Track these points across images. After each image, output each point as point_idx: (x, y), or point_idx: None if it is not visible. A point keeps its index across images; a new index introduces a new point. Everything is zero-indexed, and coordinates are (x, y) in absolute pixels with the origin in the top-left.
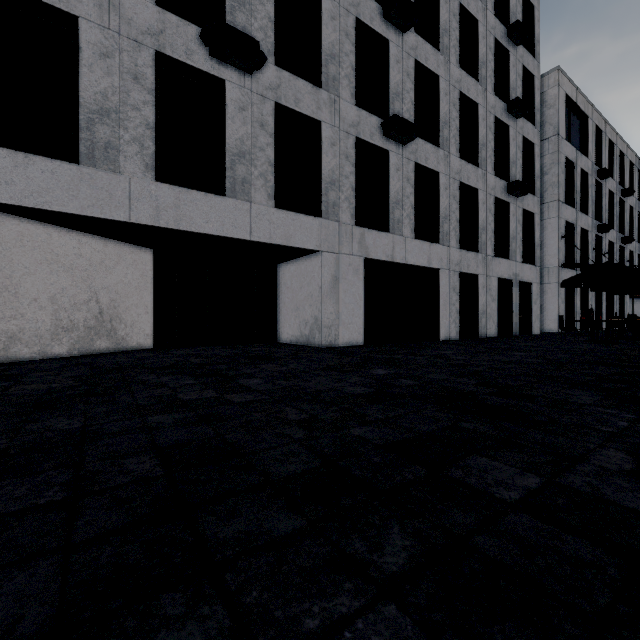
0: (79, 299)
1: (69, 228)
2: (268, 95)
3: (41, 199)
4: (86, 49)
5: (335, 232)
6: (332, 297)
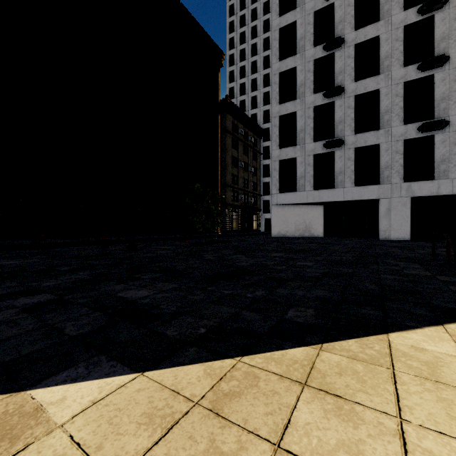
0: (300, 222)
1: (298, 205)
2: (351, 147)
3: (290, 201)
4: (298, 164)
5: (388, 189)
6: (386, 218)
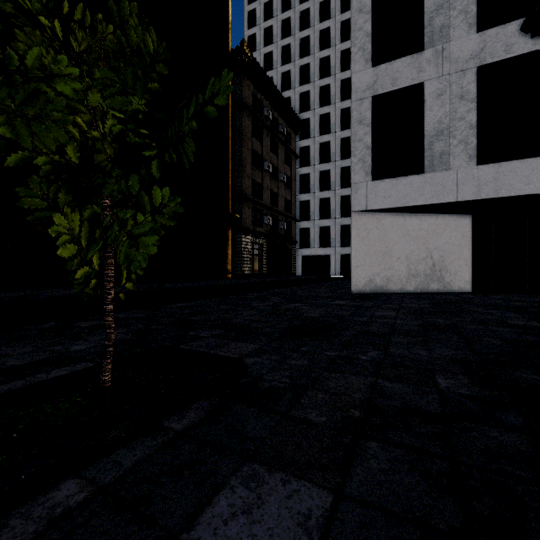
0: (420, 257)
1: (415, 213)
2: None
3: (404, 201)
4: (428, 99)
5: None
6: None
